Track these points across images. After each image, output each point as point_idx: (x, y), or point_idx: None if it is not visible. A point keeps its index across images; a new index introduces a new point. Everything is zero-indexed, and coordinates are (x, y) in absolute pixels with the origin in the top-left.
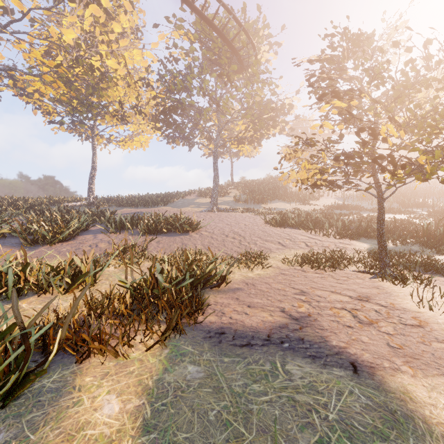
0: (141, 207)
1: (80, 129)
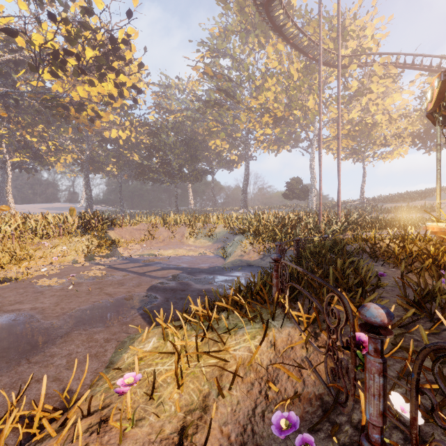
0: (400, 203)
1: (353, 155)
